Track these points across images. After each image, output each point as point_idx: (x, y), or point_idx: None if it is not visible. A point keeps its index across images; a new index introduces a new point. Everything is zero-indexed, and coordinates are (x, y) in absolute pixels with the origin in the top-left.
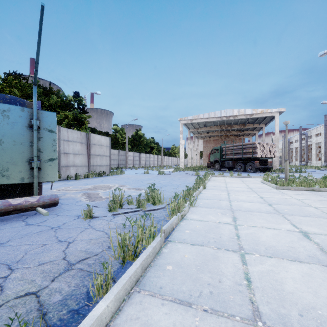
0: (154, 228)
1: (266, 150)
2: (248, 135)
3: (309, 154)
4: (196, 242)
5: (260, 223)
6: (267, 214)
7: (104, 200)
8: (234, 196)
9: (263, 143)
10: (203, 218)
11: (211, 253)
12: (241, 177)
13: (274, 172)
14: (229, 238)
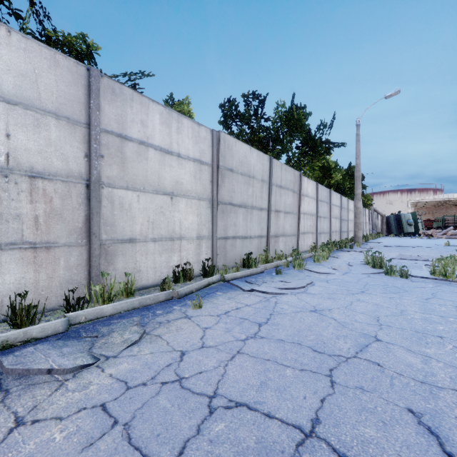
0: None
1: None
2: None
3: None
4: None
5: None
6: None
7: None
8: None
9: None
10: None
11: None
12: None
13: None
14: None
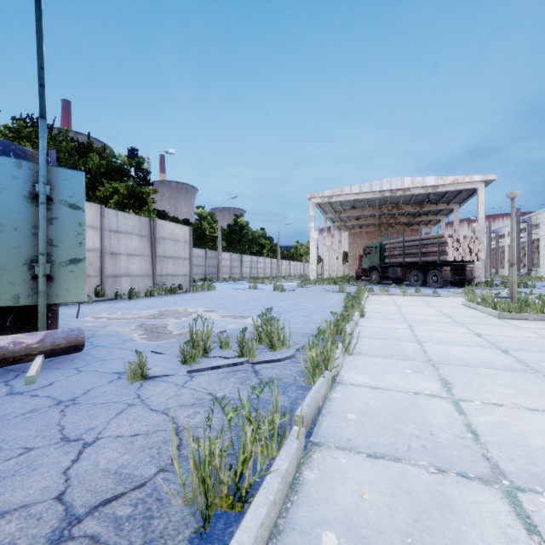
0: (282, 418)
1: (463, 248)
2: (427, 224)
3: (534, 255)
4: (379, 449)
5: (508, 396)
6: (511, 374)
7: (175, 338)
8: (424, 333)
9: (459, 236)
10: (378, 381)
11: (426, 485)
12: (423, 295)
13: (476, 287)
14: (453, 437)
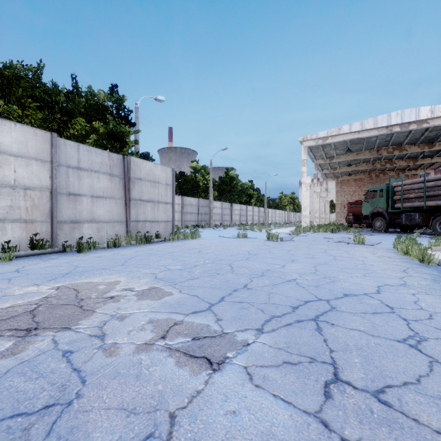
0: None
1: None
2: (427, 168)
3: None
4: None
5: None
6: None
7: None
8: None
9: None
10: None
11: None
12: None
13: None
14: None
